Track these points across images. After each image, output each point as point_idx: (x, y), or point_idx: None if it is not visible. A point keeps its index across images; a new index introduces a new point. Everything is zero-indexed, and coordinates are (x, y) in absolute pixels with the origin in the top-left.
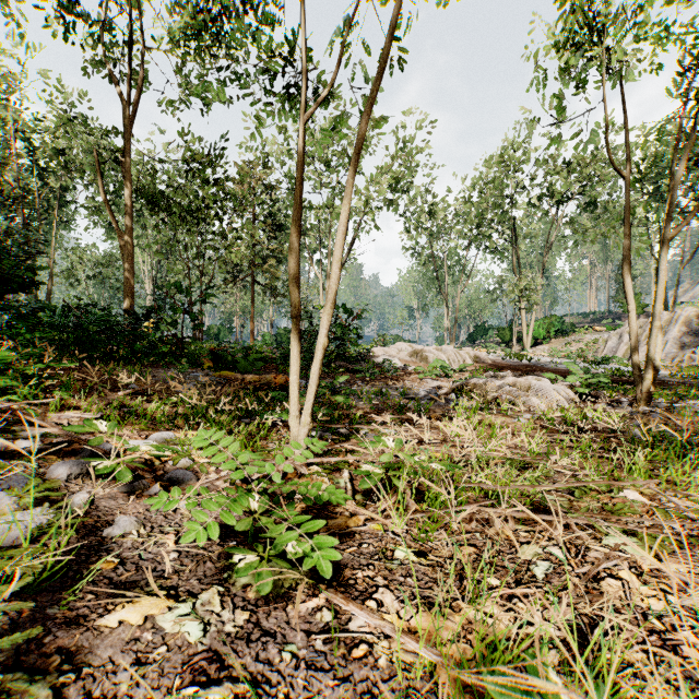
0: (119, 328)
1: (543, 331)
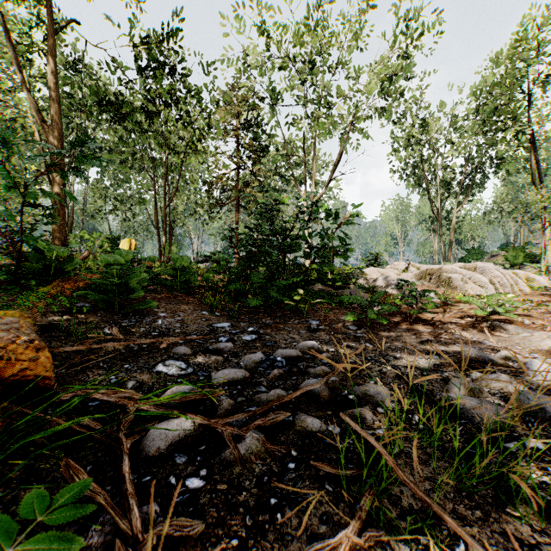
0: None
1: None
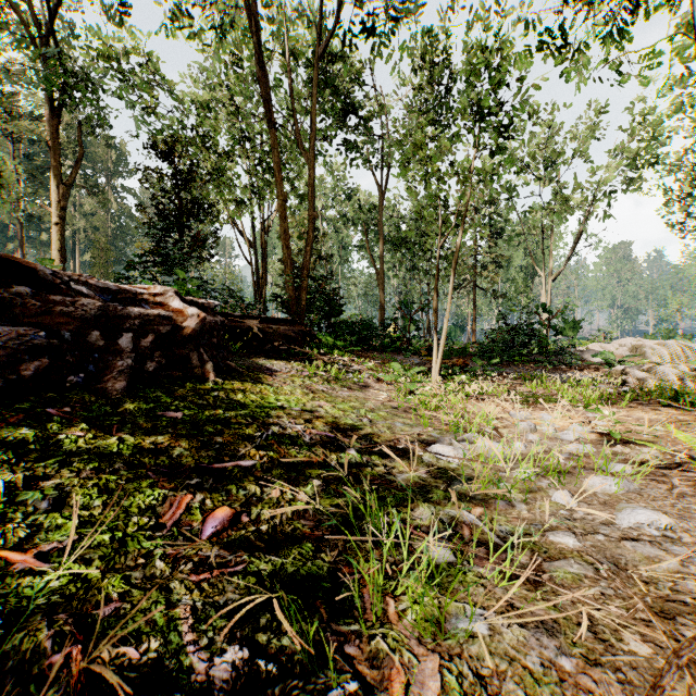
0: (376, 332)
1: None
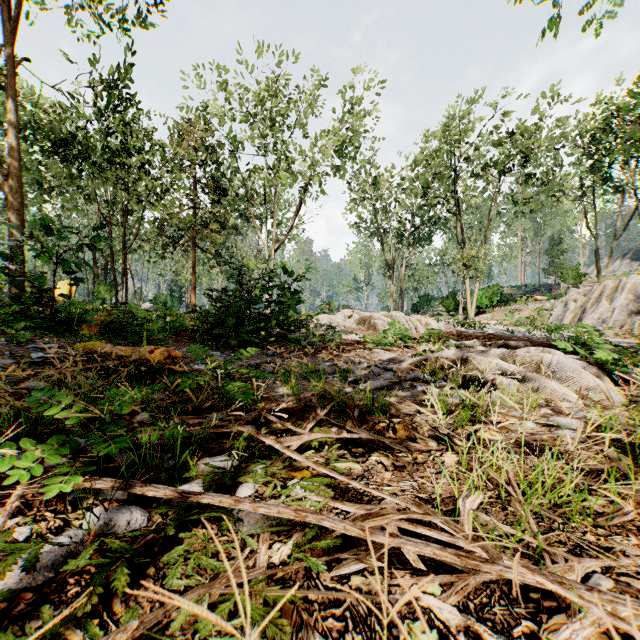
0: None
1: (486, 300)
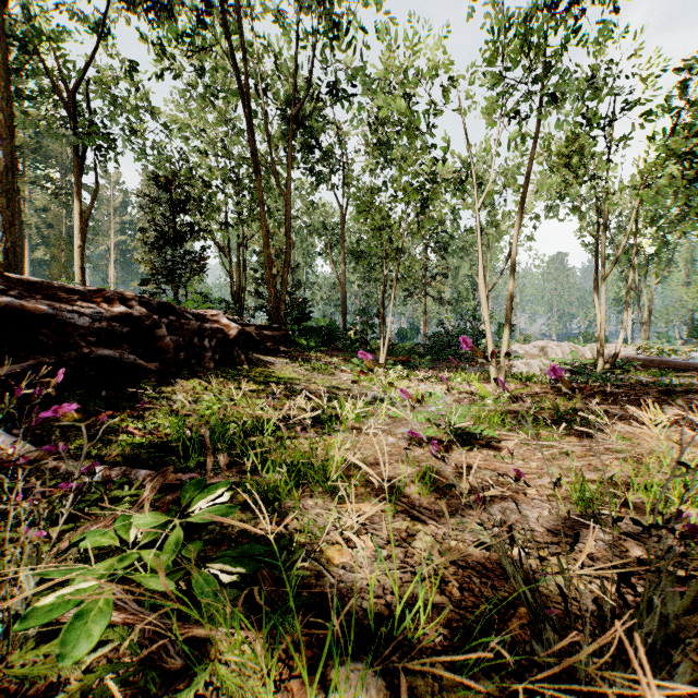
0: (339, 335)
1: None
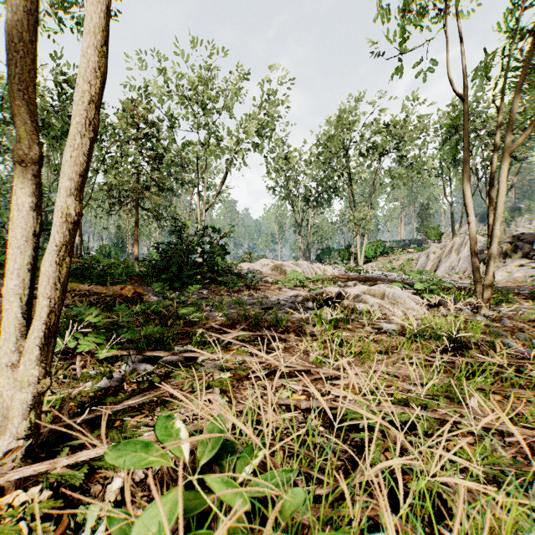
0: None
1: (372, 252)
